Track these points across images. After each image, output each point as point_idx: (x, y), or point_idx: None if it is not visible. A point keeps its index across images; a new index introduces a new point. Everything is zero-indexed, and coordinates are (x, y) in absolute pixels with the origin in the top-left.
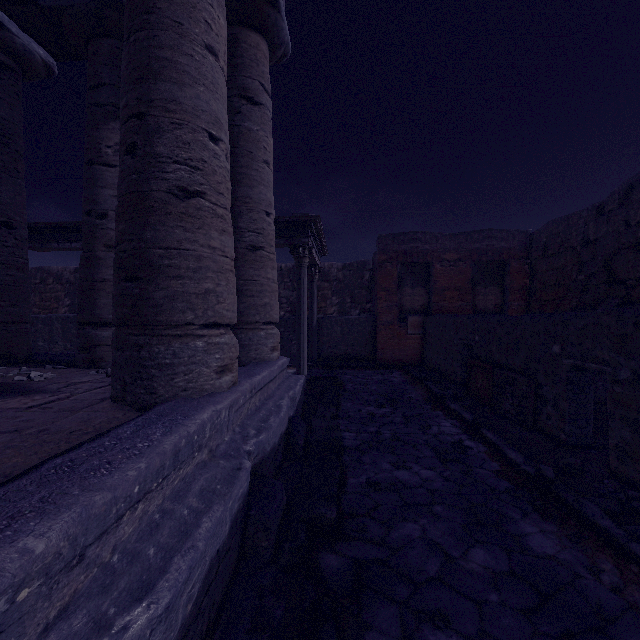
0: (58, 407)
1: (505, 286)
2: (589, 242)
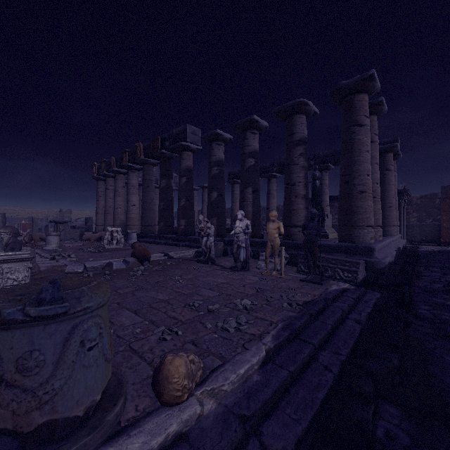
0: None
1: None
2: None
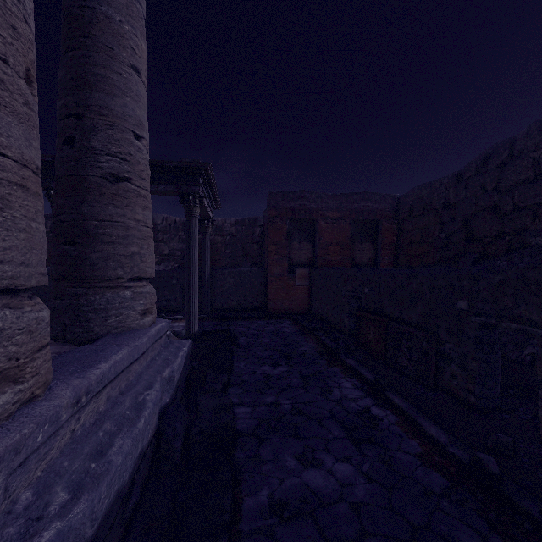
0: None
1: (378, 242)
2: (450, 205)
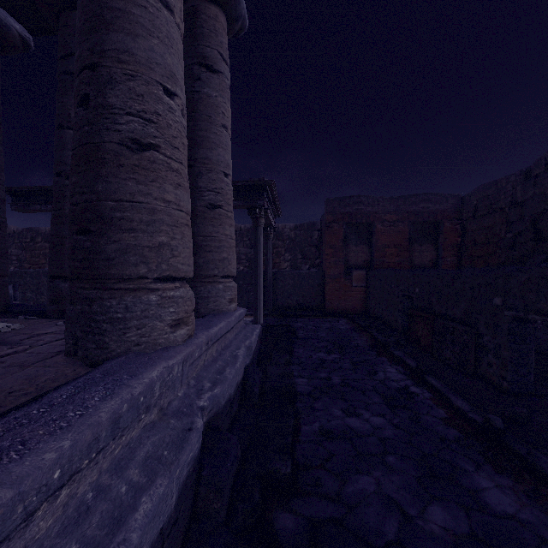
0: (10, 361)
1: (439, 244)
2: (517, 204)
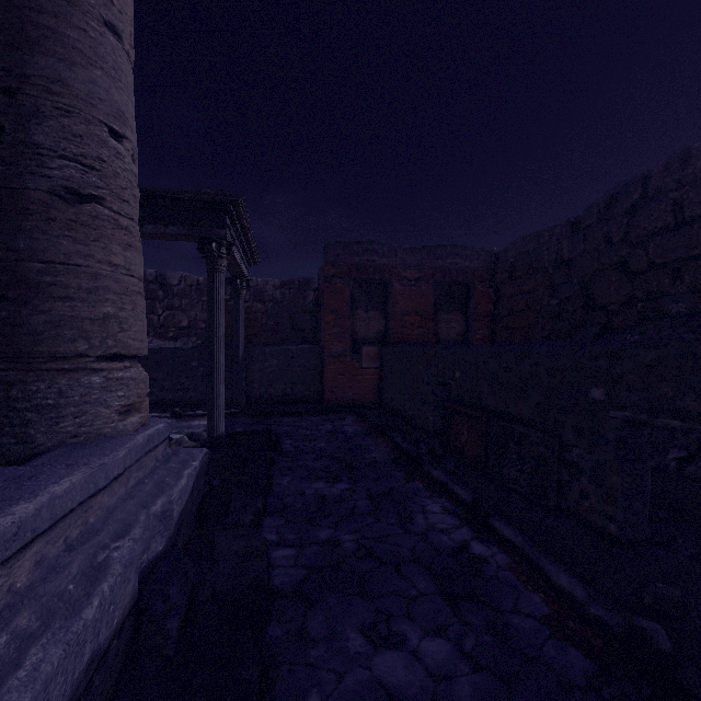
0: None
1: (469, 312)
2: (563, 262)
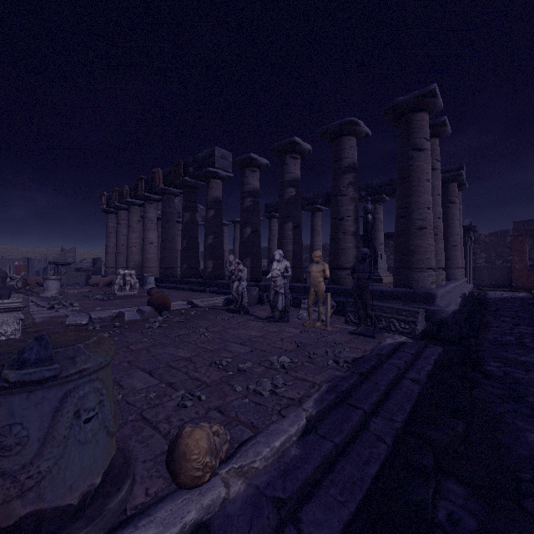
0: None
1: None
2: None
